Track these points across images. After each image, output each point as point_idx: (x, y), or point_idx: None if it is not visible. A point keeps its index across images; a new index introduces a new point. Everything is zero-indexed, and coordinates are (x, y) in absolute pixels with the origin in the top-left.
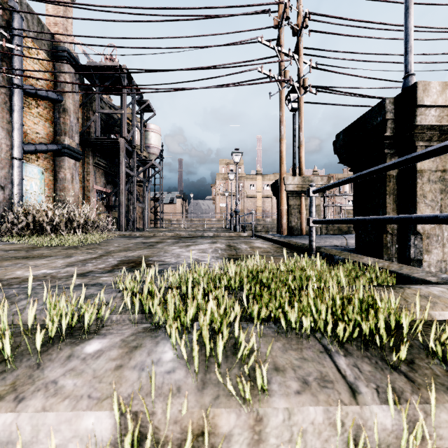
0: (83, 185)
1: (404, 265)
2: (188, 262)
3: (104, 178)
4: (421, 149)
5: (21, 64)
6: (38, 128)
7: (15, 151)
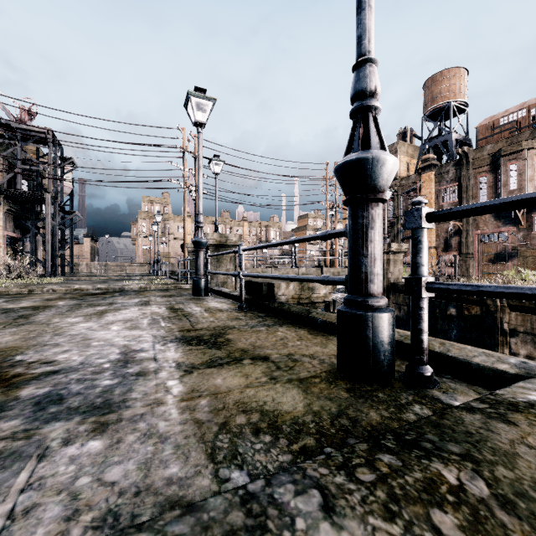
0: None
1: None
2: None
3: (13, 222)
4: (211, 249)
5: None
6: None
7: None
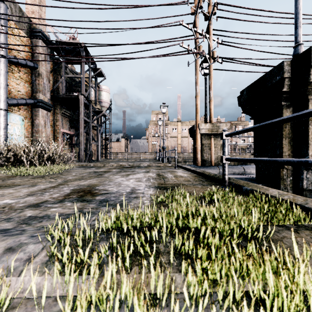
0: (53, 129)
1: (308, 199)
2: (126, 191)
3: (69, 123)
4: None
5: (6, 40)
6: (20, 87)
7: (1, 104)
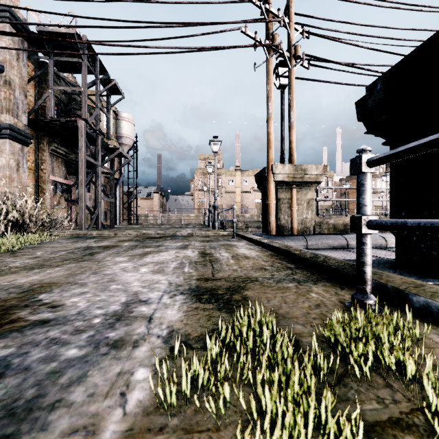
0: (36, 175)
1: None
2: (107, 312)
3: (65, 168)
4: None
5: None
6: None
7: None
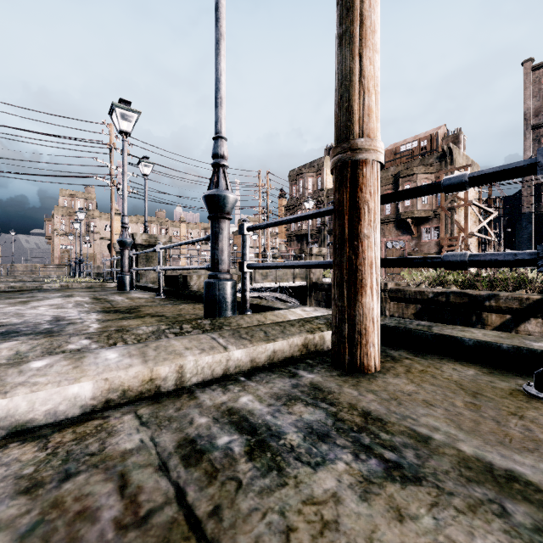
0: None
1: None
2: None
3: None
4: (140, 249)
5: None
6: None
7: None
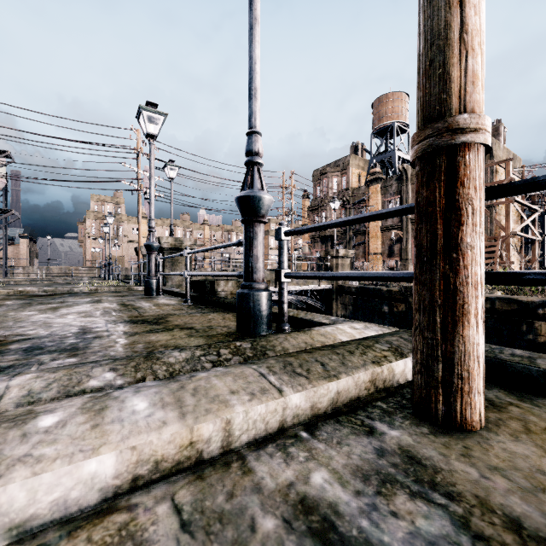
0: None
1: None
2: None
3: None
4: (166, 253)
5: None
6: None
7: None
